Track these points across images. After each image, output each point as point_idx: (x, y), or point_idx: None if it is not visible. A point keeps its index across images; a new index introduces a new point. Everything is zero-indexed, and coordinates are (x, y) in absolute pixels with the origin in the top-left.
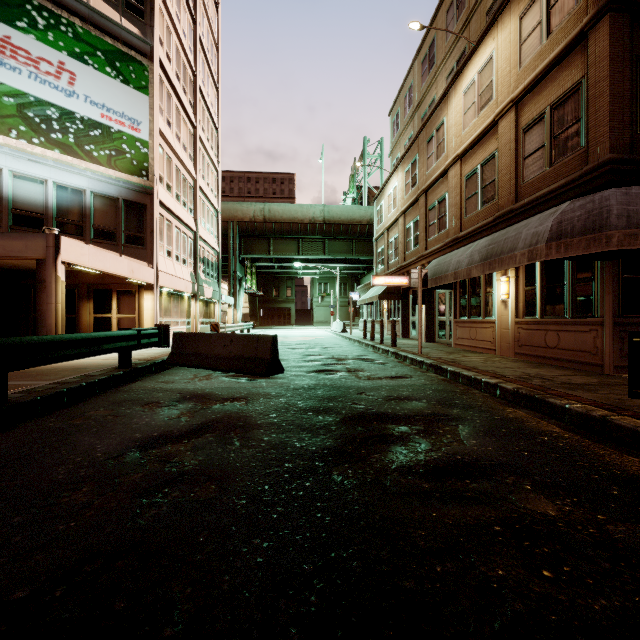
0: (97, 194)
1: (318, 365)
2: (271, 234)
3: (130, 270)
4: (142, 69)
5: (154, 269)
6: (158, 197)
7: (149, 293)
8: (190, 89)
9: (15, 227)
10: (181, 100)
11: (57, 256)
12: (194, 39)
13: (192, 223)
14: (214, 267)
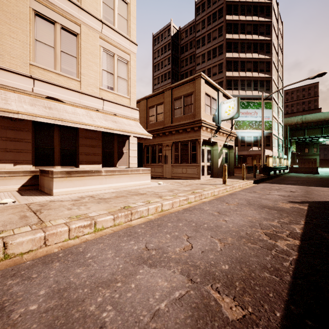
0: (260, 136)
1: (328, 174)
2: (305, 127)
3: (270, 153)
4: (270, 103)
5: (272, 151)
6: (273, 133)
7: (271, 158)
8: (276, 94)
9: (247, 146)
10: (275, 101)
11: (264, 153)
12: (277, 77)
13: (277, 135)
14: (281, 146)
